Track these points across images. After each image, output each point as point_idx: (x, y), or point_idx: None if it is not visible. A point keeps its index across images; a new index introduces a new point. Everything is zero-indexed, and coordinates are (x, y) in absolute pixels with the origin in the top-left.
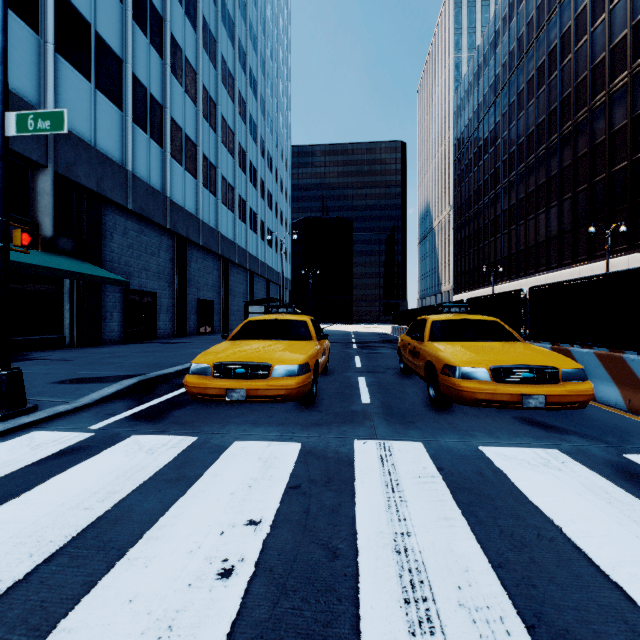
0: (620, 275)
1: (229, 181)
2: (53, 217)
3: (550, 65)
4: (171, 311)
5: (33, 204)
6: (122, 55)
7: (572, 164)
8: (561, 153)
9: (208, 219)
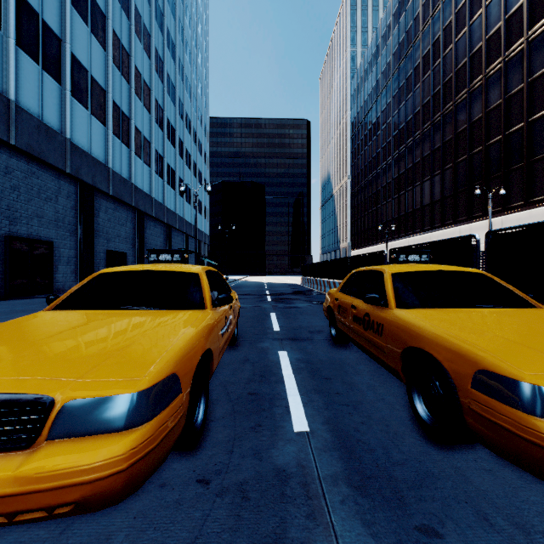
0: None
1: (145, 135)
2: None
3: (434, 54)
4: (73, 262)
5: None
6: None
7: (453, 138)
8: (444, 129)
9: (120, 169)
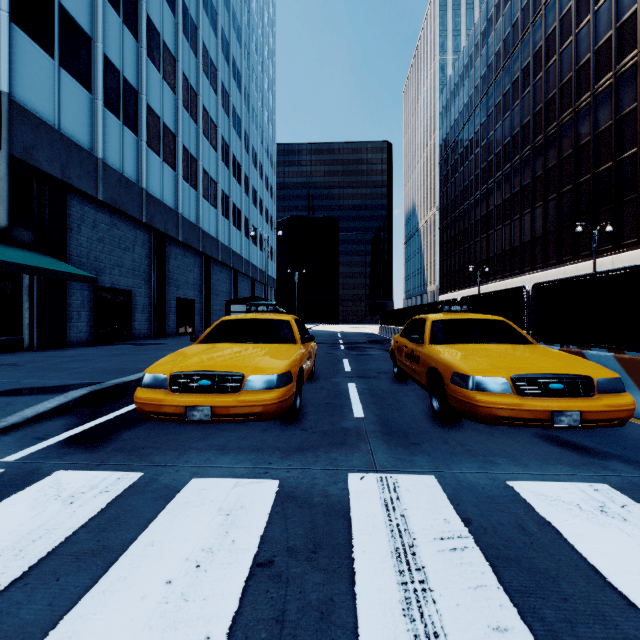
0: None
1: (211, 175)
2: (8, 205)
3: (535, 66)
4: (147, 310)
5: None
6: (91, 33)
7: (557, 165)
8: (546, 154)
9: (188, 214)
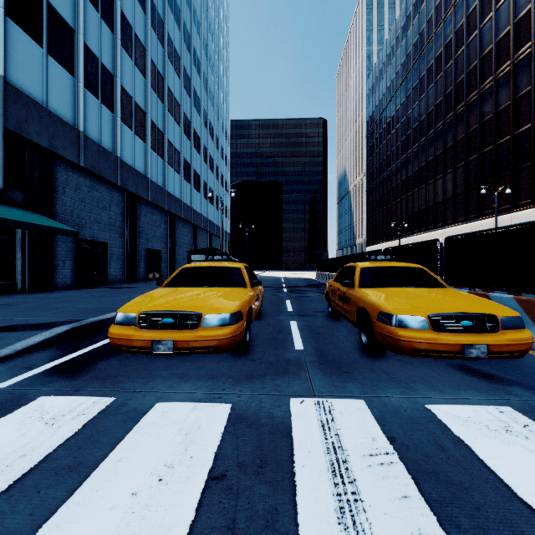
0: None
1: (175, 146)
2: (3, 170)
3: (446, 55)
4: (122, 259)
5: None
6: (74, 26)
7: (465, 138)
8: (455, 128)
9: (156, 178)
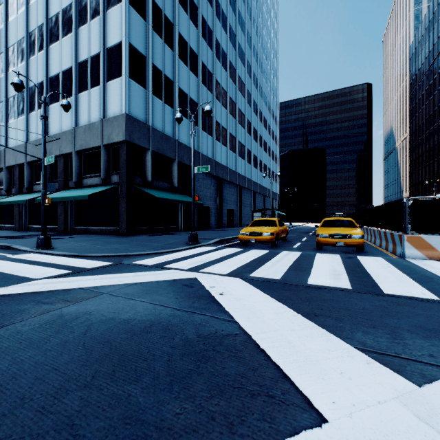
0: (394, 203)
1: (242, 143)
2: (177, 179)
3: None
4: (215, 215)
5: (171, 175)
6: (197, 101)
7: None
8: None
9: (232, 166)
